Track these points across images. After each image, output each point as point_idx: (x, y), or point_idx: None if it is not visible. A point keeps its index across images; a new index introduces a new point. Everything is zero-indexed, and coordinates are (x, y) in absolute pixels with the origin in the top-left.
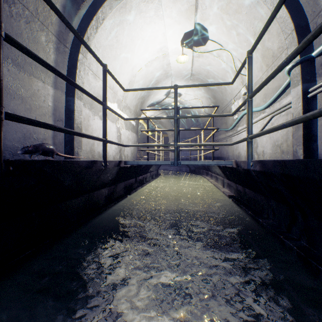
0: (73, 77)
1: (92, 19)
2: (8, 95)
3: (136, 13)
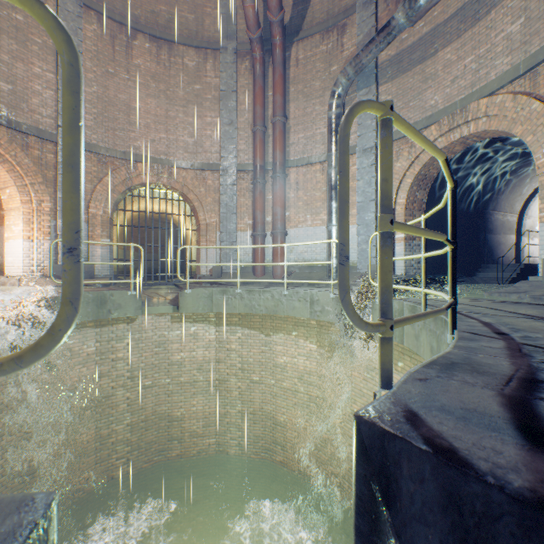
0: (519, 227)
1: (531, 199)
2: (500, 244)
3: None
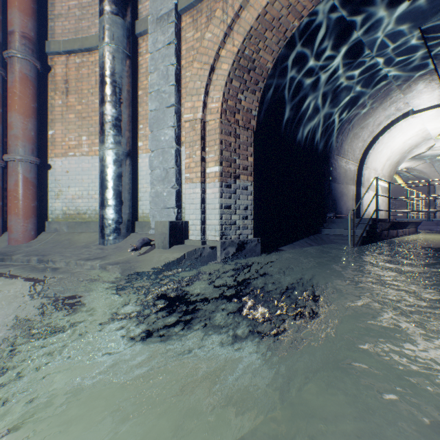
0: (359, 177)
1: (371, 147)
2: (343, 195)
3: (397, 127)
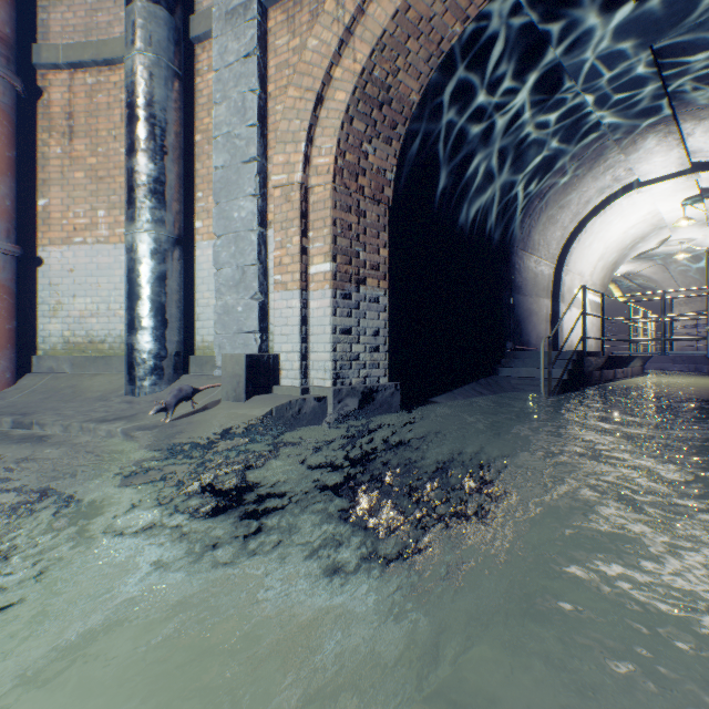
0: (557, 286)
1: (575, 239)
2: (532, 314)
3: (615, 207)
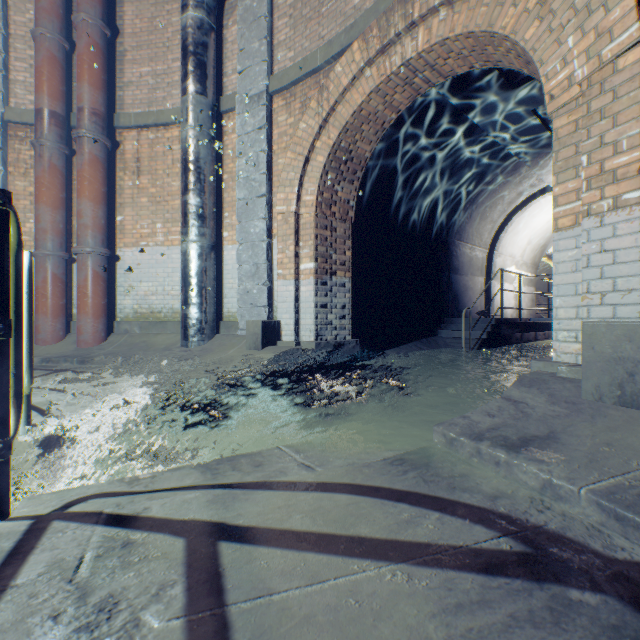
0: (489, 267)
1: (503, 230)
2: (468, 289)
3: (535, 204)
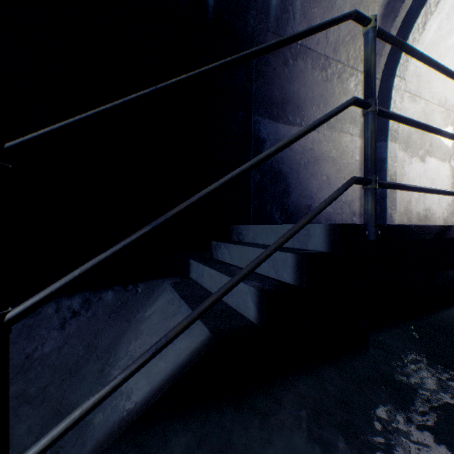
0: None
1: (416, 17)
2: (323, 161)
3: None
